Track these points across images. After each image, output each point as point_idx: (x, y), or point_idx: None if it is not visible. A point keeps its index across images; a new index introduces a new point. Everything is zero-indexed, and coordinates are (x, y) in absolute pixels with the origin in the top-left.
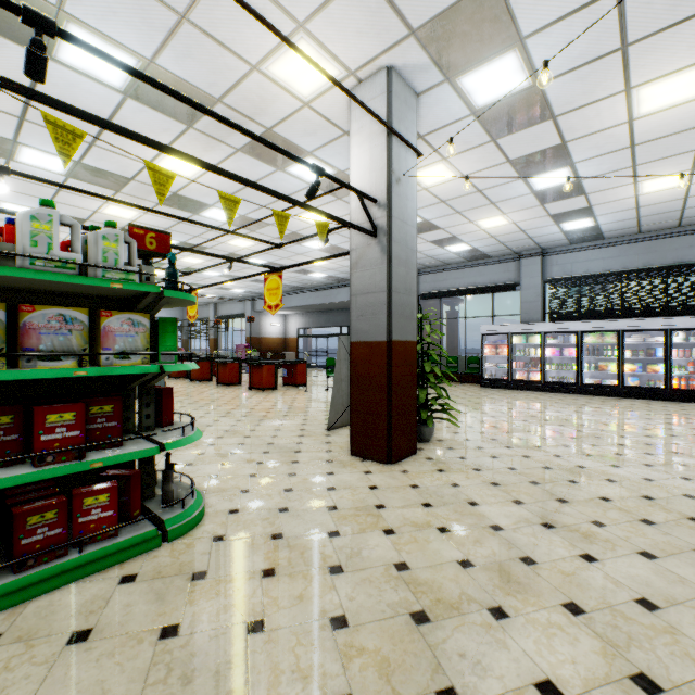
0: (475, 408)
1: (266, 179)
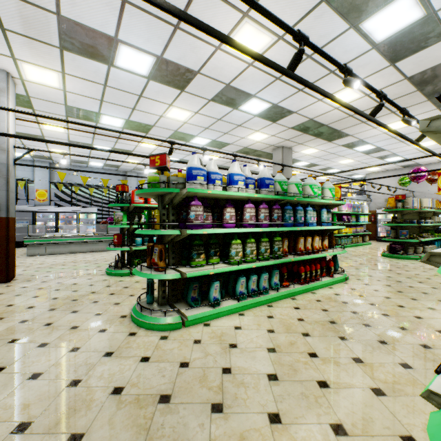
0: None
1: None
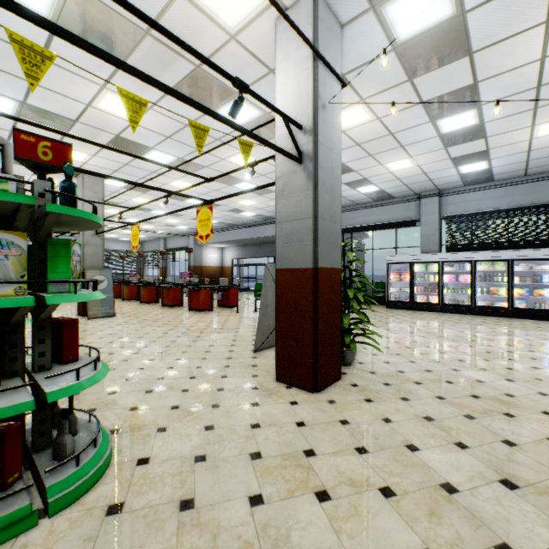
0: (386, 329)
1: (199, 121)
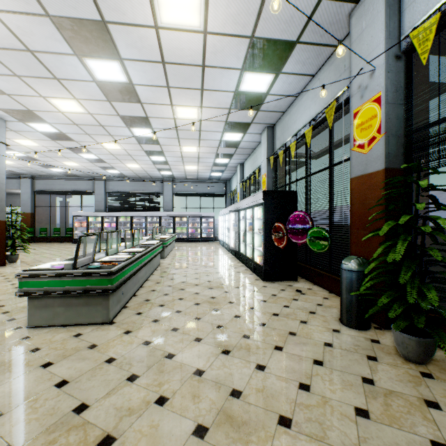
0: (56, 251)
1: None
